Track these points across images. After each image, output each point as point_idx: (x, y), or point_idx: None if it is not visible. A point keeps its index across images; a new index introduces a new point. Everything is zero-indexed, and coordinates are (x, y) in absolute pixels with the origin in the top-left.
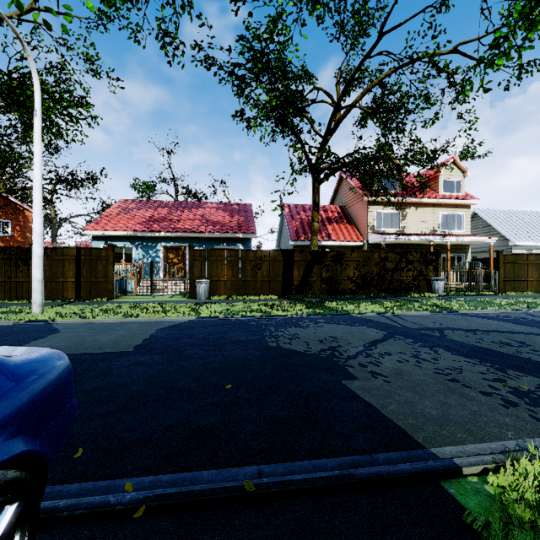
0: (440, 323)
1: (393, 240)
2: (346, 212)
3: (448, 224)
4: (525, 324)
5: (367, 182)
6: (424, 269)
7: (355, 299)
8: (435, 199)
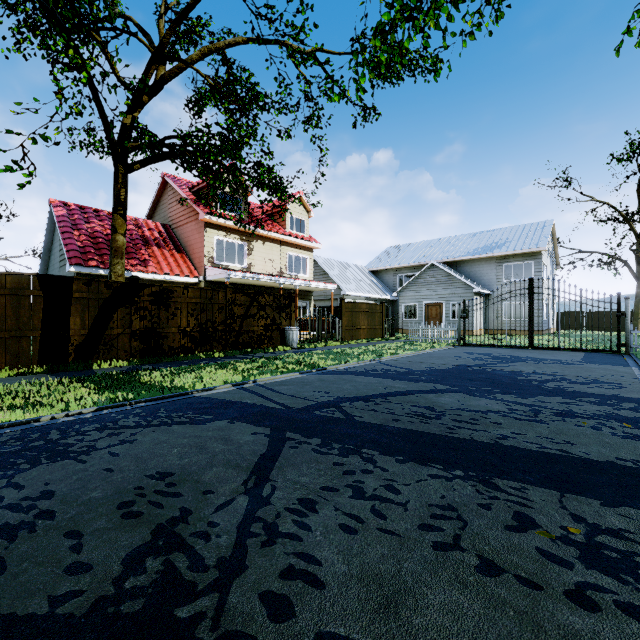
0: (326, 391)
1: (240, 279)
2: (172, 233)
3: (295, 267)
4: (399, 378)
5: (211, 182)
6: (278, 317)
7: (192, 361)
8: (283, 235)
